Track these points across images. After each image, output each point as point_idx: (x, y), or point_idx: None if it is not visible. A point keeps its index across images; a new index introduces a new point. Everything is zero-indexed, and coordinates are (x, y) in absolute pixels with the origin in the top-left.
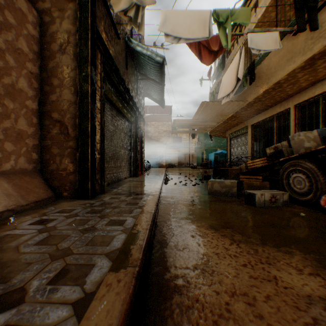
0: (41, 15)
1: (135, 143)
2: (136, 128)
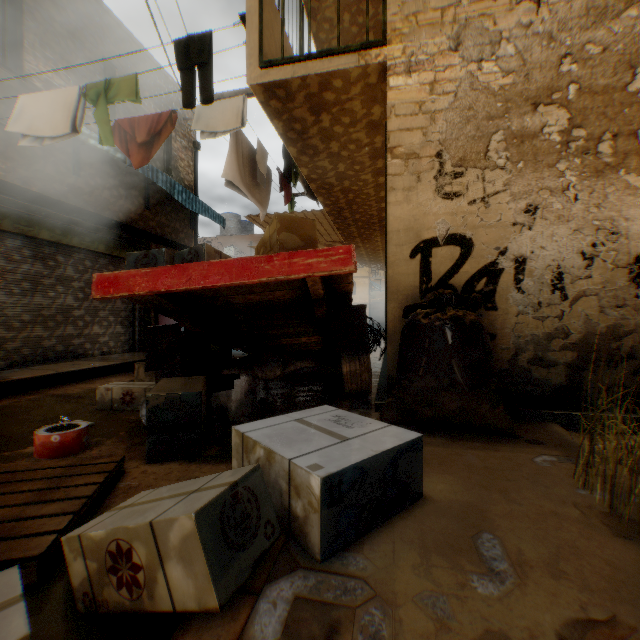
0: None
1: None
2: None
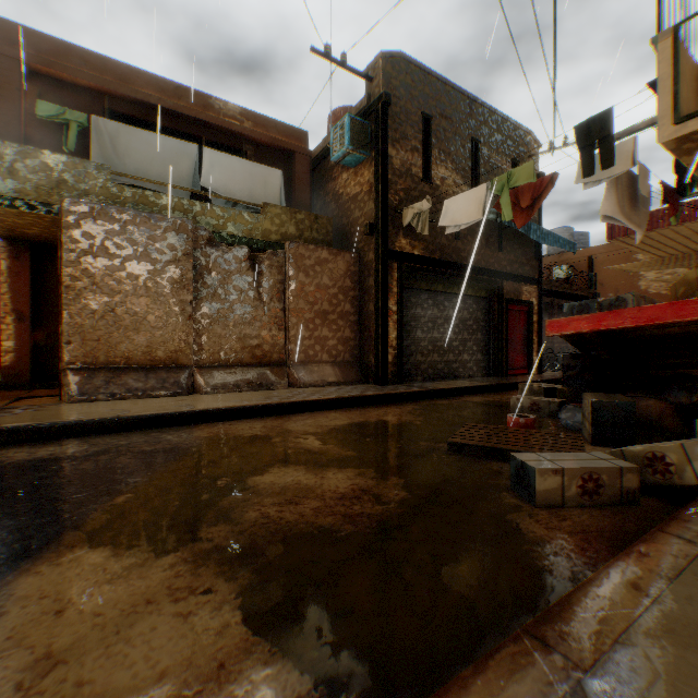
0: (360, 251)
1: (497, 327)
2: (498, 303)
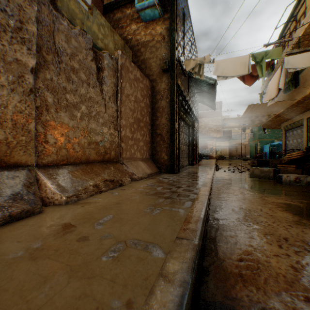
0: (151, 82)
1: (192, 141)
2: (193, 129)
